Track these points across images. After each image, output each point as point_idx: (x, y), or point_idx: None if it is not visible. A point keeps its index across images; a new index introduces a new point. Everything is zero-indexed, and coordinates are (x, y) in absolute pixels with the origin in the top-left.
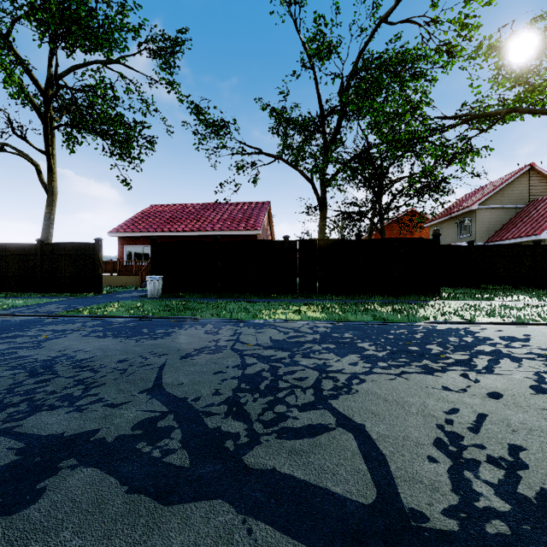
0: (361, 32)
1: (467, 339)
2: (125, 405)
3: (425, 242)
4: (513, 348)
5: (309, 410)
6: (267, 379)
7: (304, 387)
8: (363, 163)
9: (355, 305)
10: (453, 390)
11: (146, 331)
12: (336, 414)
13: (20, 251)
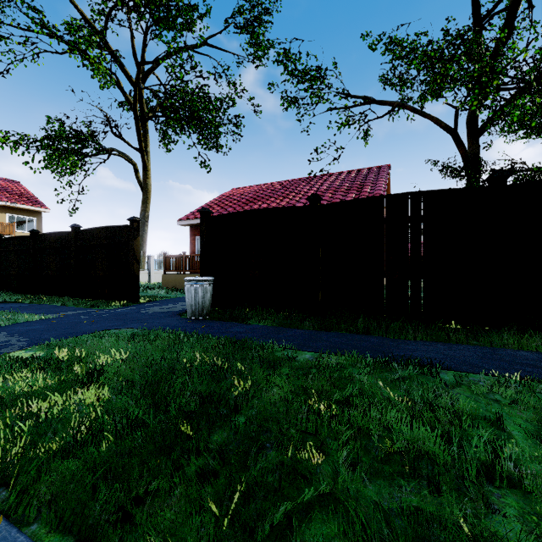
0: None
1: None
2: None
3: None
4: None
5: None
6: None
7: None
8: None
9: None
10: None
11: None
12: None
13: (57, 243)
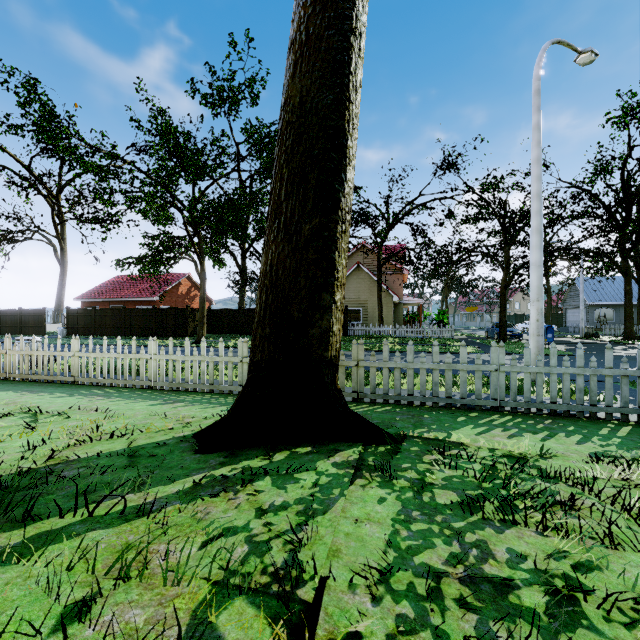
0: None
1: None
2: None
3: (183, 310)
4: None
5: None
6: None
7: None
8: None
9: (113, 340)
10: None
11: None
12: None
13: (11, 314)
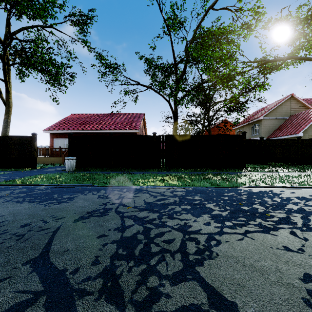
0: (197, 15)
1: (277, 200)
2: (1, 283)
3: (237, 137)
4: (310, 206)
5: (180, 283)
6: (141, 243)
7: (172, 251)
8: (198, 92)
9: (198, 175)
10: (293, 250)
11: (56, 196)
12: (206, 288)
13: None
